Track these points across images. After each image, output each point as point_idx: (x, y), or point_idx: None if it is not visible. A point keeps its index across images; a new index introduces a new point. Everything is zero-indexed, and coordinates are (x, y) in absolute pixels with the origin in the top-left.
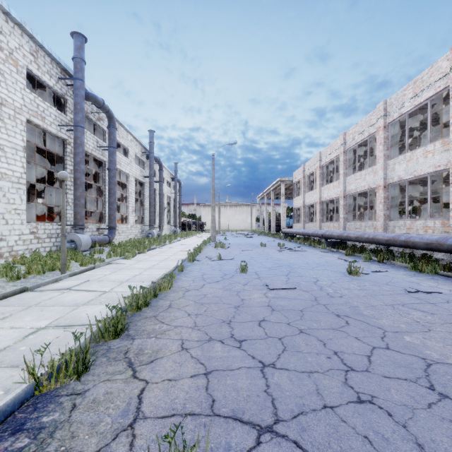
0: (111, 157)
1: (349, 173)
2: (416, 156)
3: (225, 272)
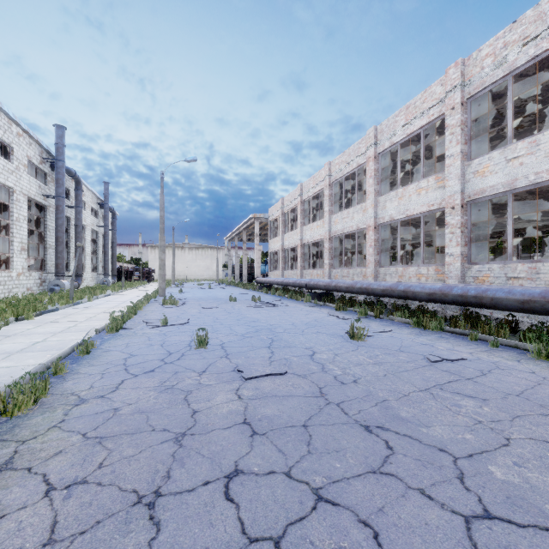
0: None
1: (335, 211)
2: (409, 193)
3: (171, 348)
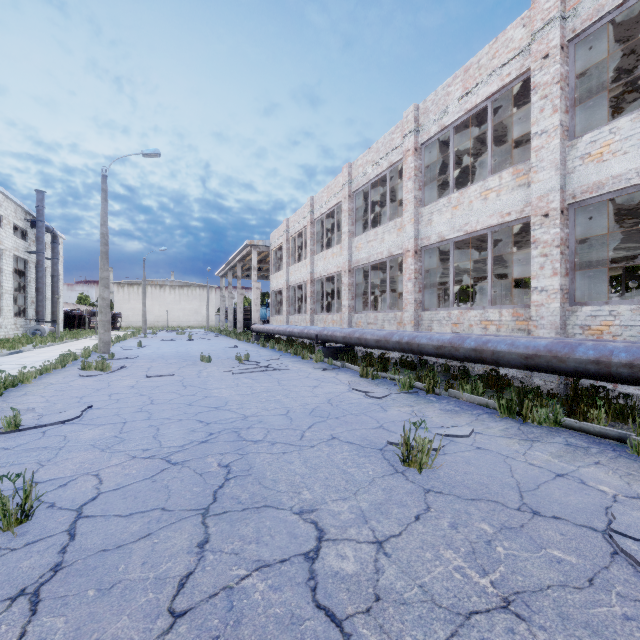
0: None
1: (358, 232)
2: (468, 198)
3: None
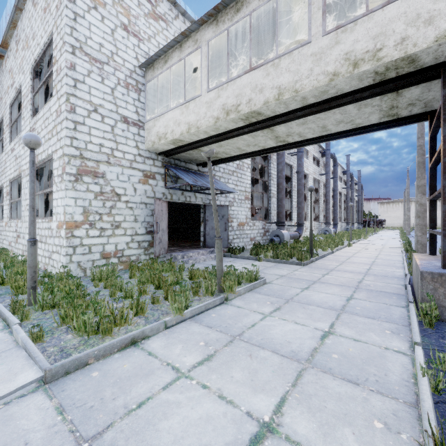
0: (335, 183)
1: None
2: None
3: None
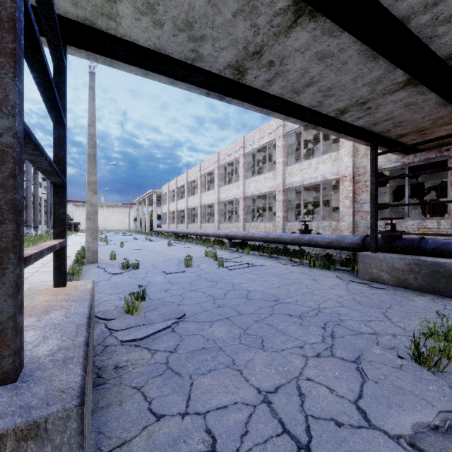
0: None
1: (190, 195)
2: (208, 194)
3: (112, 248)
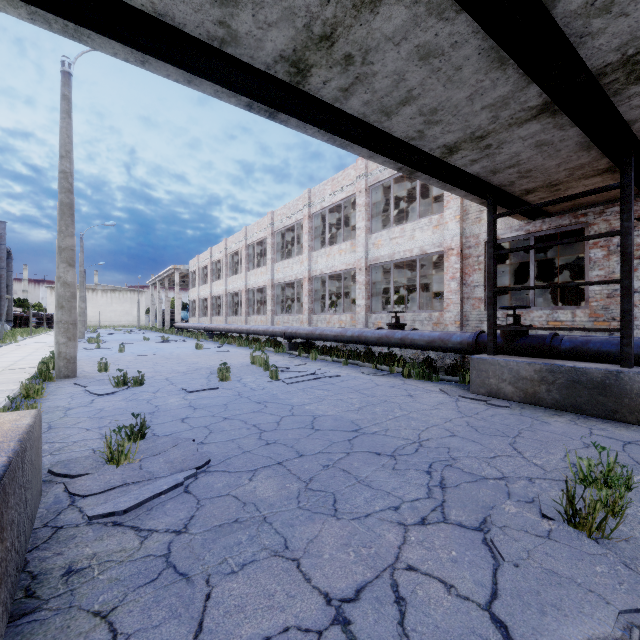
0: None
1: (231, 274)
2: (258, 273)
3: (106, 353)
